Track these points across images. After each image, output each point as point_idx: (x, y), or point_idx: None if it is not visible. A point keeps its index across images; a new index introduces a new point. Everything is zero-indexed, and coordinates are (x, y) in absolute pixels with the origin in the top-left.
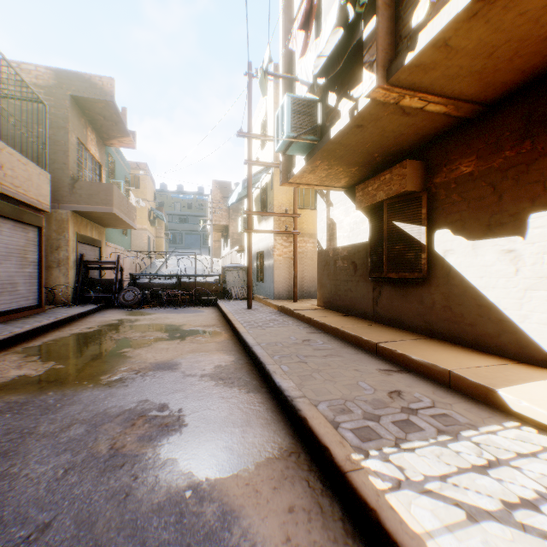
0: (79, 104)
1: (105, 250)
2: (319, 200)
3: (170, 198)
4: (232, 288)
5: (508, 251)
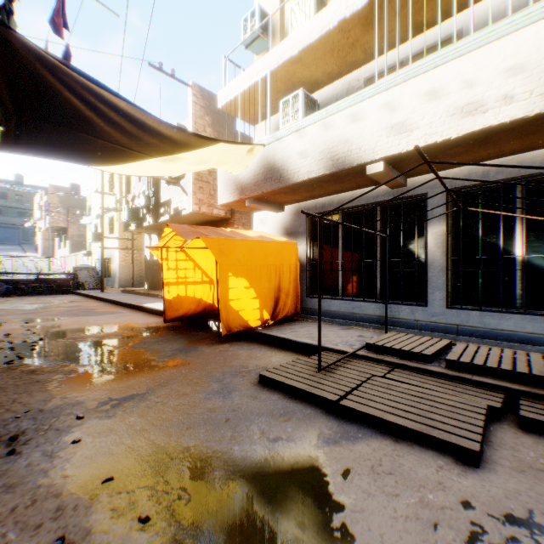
0: None
1: None
2: (146, 235)
3: None
4: (85, 282)
5: None
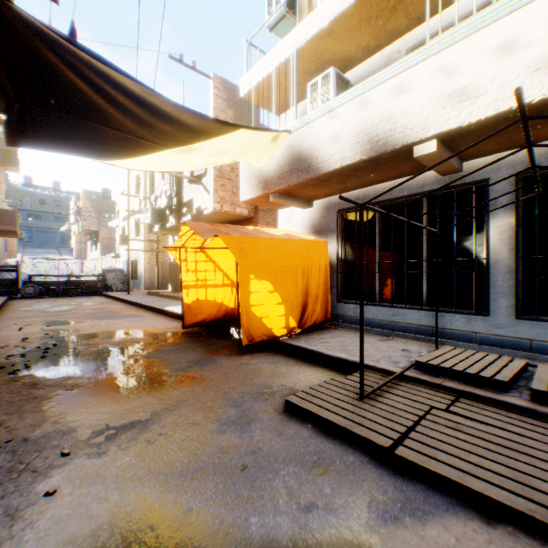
0: None
1: None
2: (170, 236)
3: (17, 191)
4: (112, 284)
5: None
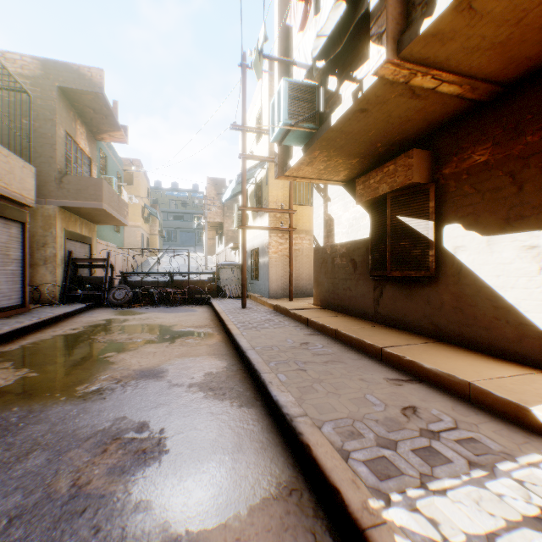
0: (68, 96)
1: (96, 248)
2: (316, 195)
3: (164, 196)
4: (226, 286)
5: (530, 247)
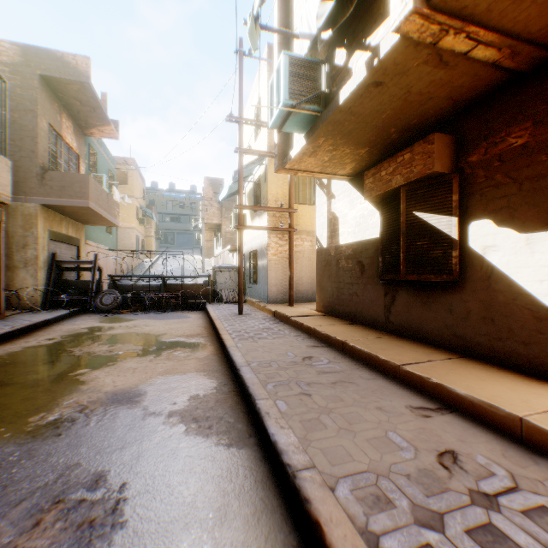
0: (51, 86)
1: (84, 249)
2: (318, 192)
3: (161, 197)
4: (222, 290)
5: None
